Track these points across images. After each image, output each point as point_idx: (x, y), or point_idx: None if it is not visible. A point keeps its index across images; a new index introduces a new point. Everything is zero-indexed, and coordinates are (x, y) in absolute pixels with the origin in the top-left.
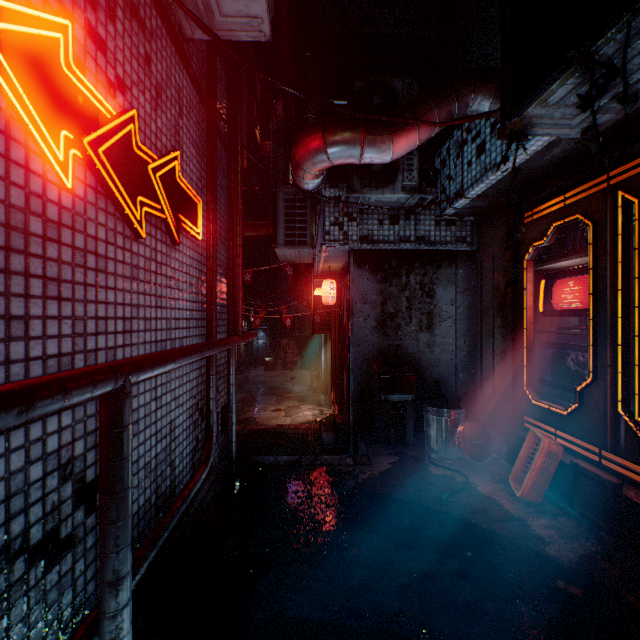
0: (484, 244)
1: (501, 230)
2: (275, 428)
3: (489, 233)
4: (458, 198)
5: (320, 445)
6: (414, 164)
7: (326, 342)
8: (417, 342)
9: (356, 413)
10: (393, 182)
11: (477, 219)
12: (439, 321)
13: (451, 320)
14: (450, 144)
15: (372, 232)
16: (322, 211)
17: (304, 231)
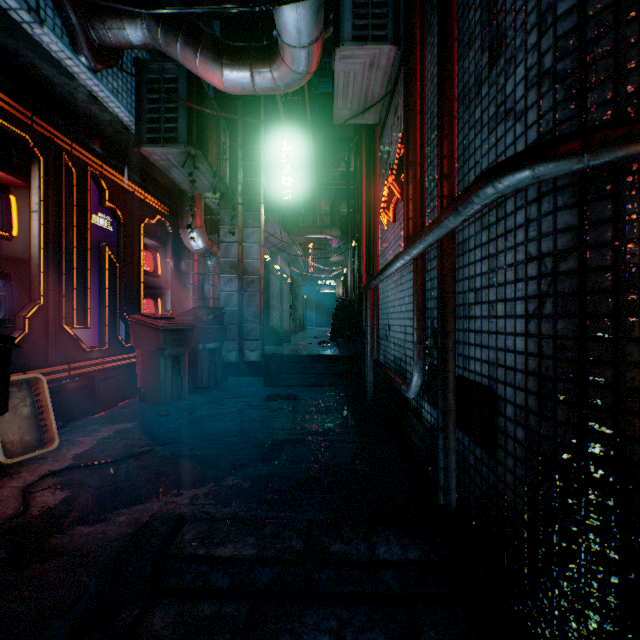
0: None
1: None
2: None
3: None
4: None
5: None
6: None
7: None
8: None
9: None
10: None
11: None
12: None
13: None
14: None
15: None
16: None
17: None
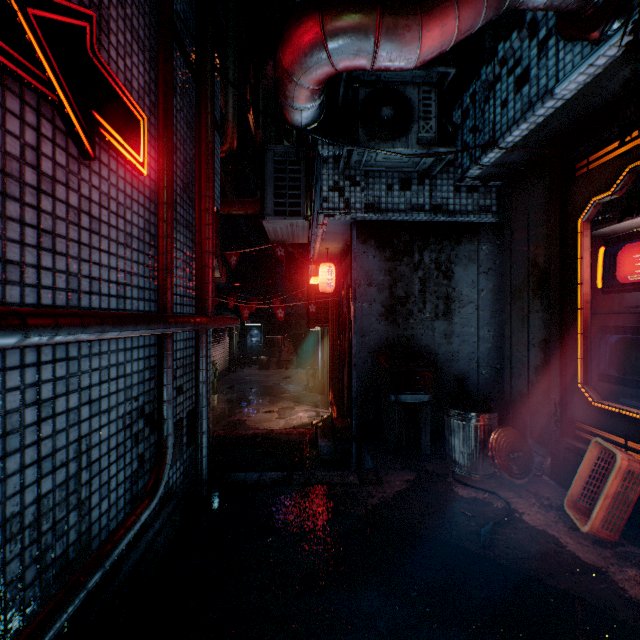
0: (515, 212)
1: (540, 191)
2: (265, 433)
3: (522, 197)
4: (488, 150)
5: (316, 454)
6: (432, 111)
7: (323, 339)
8: (432, 332)
9: (359, 417)
10: (406, 133)
11: (506, 183)
12: (458, 307)
13: (472, 306)
14: (476, 87)
15: (379, 199)
16: (319, 175)
17: (297, 199)
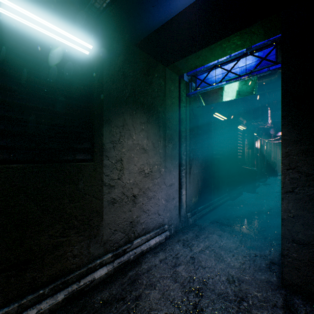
0: None
1: None
2: None
3: None
4: None
5: None
6: None
7: None
8: None
9: None
10: None
11: None
12: None
13: None
14: None
15: None
16: None
17: None
